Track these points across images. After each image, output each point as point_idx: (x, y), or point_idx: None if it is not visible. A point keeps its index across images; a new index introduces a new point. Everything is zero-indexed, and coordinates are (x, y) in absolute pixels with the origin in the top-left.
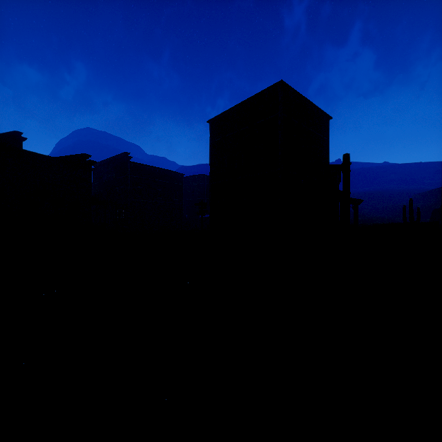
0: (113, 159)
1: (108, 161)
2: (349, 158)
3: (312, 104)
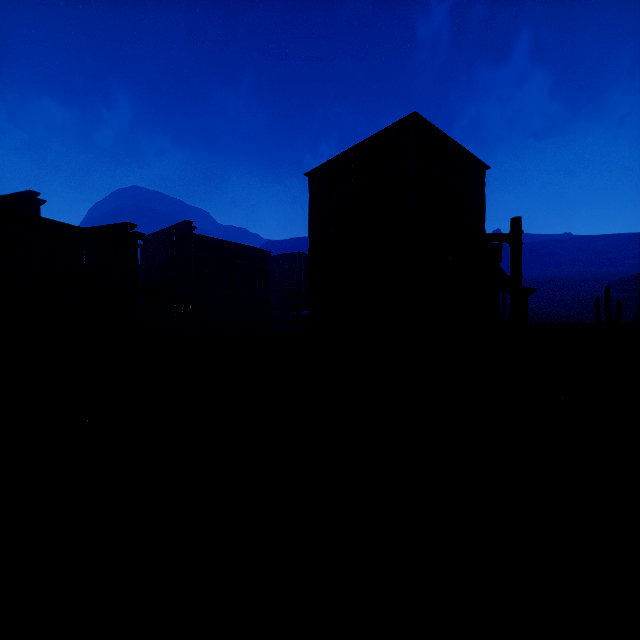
0: (169, 230)
1: (162, 233)
2: (520, 224)
3: (460, 147)
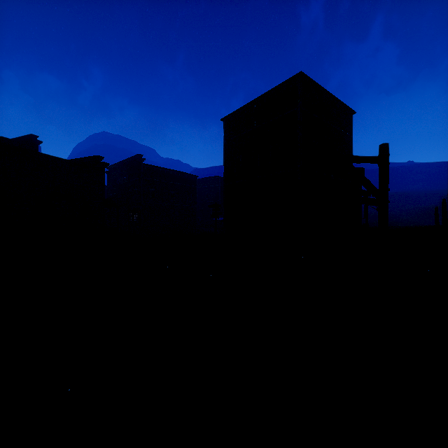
0: (127, 161)
1: (121, 163)
2: (387, 149)
3: (334, 98)
